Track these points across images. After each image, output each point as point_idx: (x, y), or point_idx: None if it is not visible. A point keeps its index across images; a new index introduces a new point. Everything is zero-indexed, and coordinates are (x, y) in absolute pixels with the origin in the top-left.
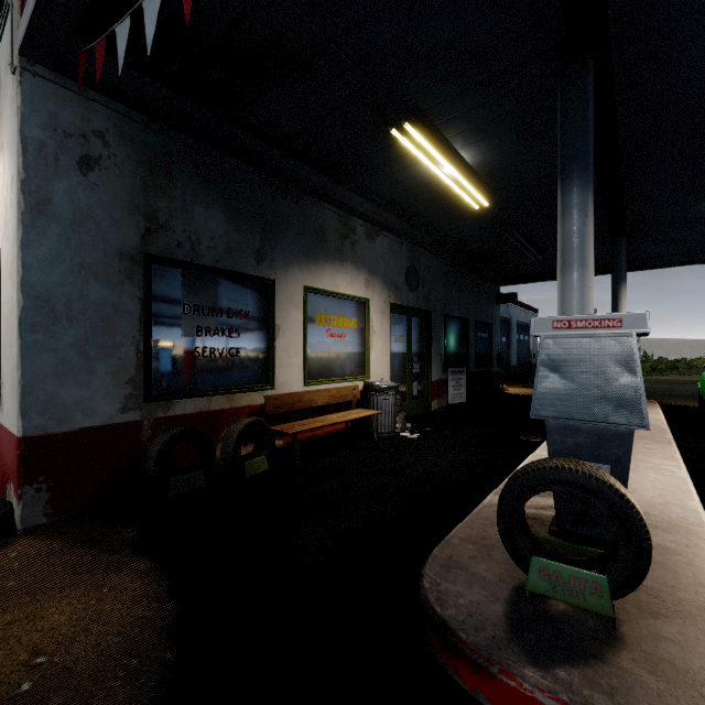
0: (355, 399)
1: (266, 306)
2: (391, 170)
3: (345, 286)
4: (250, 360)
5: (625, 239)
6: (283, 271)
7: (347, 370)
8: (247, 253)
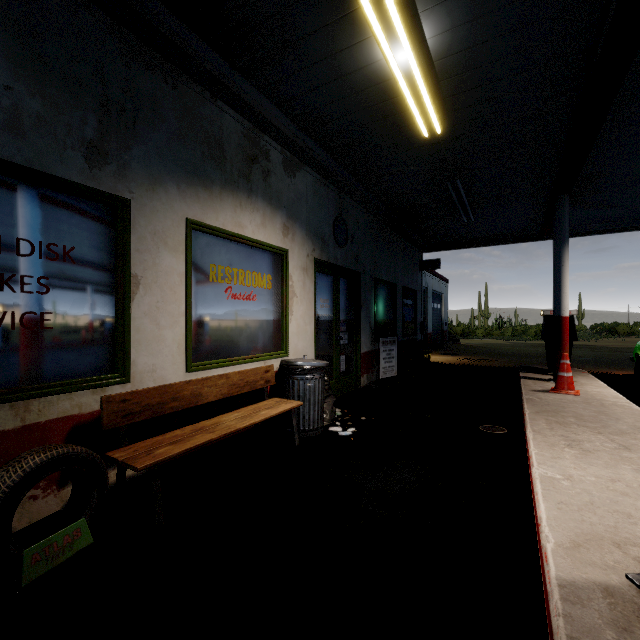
0: (268, 385)
1: (111, 243)
2: (319, 53)
3: (254, 229)
4: (75, 335)
5: (568, 197)
6: (147, 189)
7: (257, 345)
8: (65, 143)
